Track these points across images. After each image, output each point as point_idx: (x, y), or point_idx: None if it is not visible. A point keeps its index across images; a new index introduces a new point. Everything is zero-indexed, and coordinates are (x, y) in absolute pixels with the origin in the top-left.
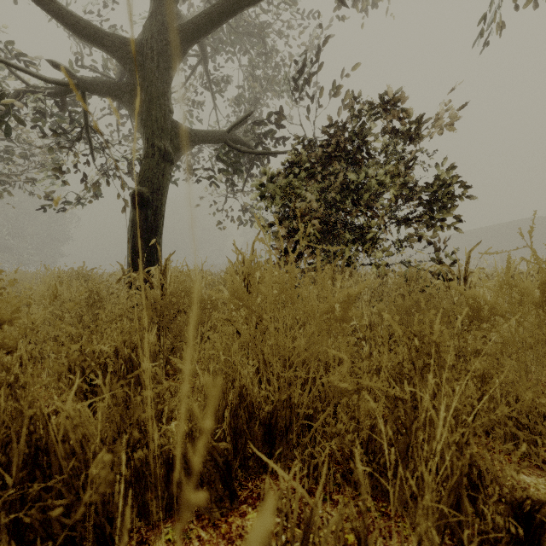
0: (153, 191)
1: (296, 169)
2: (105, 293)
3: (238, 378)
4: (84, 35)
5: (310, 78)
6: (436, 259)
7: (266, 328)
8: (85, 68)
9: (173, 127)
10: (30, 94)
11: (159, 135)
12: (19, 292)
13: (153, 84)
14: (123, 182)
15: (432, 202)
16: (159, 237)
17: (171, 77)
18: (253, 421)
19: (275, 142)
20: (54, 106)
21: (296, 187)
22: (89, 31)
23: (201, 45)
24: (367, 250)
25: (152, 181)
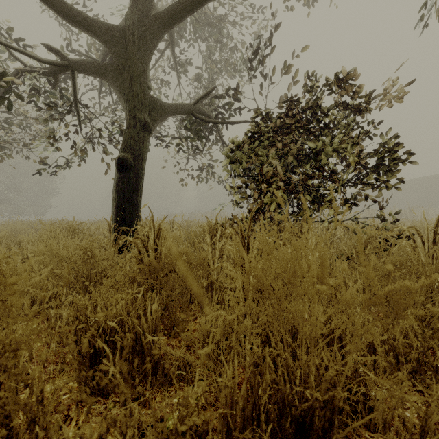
0: (135, 157)
1: (259, 137)
2: (98, 250)
3: (267, 371)
4: (75, 21)
5: (265, 59)
6: (379, 216)
7: (284, 307)
8: (73, 52)
9: (151, 101)
10: (27, 73)
11: (140, 108)
12: (17, 241)
13: (134, 64)
14: (104, 147)
15: (379, 167)
16: (139, 196)
17: (150, 58)
18: (284, 418)
19: (231, 114)
20: (46, 84)
21: (260, 153)
22: (79, 18)
23: (170, 33)
24: (321, 208)
25: (134, 148)
